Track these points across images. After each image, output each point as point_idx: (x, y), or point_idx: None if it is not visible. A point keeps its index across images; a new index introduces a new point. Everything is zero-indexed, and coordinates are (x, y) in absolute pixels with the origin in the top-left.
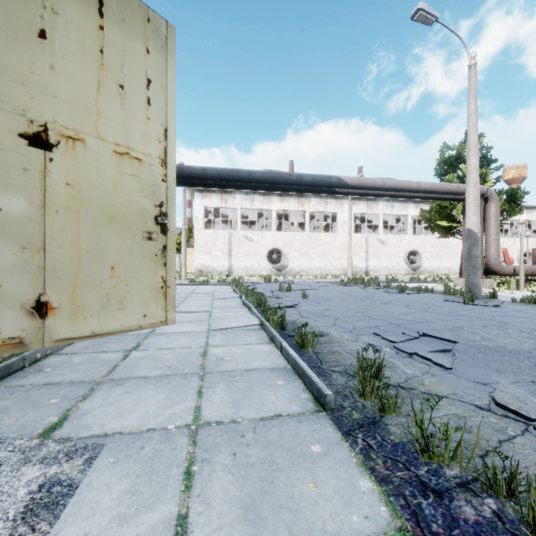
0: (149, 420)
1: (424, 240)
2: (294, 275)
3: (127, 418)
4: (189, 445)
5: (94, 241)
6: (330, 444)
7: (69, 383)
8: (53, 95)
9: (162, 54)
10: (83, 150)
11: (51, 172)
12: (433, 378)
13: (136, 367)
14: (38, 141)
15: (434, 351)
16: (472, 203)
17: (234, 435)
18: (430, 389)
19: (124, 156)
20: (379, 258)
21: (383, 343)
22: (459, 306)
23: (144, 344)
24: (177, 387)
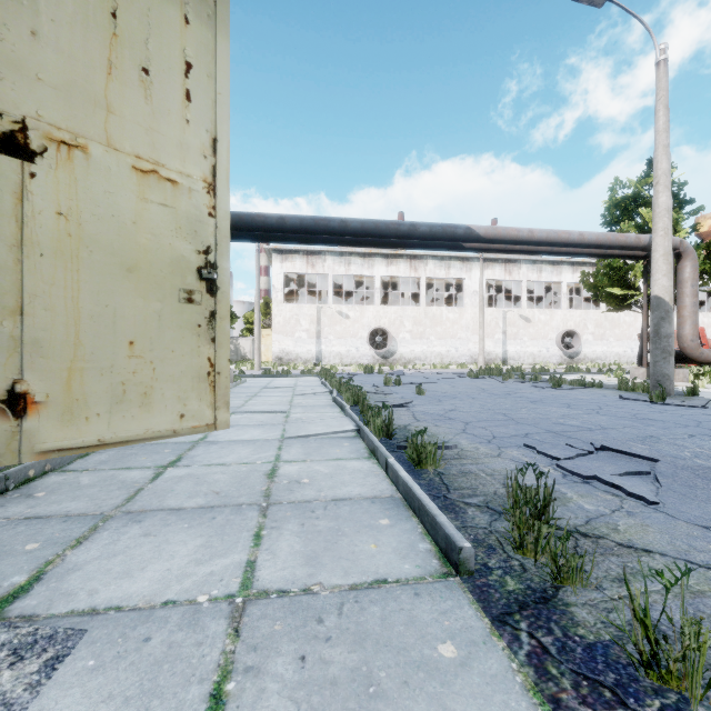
0: (170, 584)
1: (584, 317)
2: (405, 364)
3: (136, 580)
4: (227, 635)
5: (102, 302)
6: (471, 642)
7: (64, 516)
8: (35, 76)
9: (209, 27)
10: (84, 163)
11: (33, 195)
12: (631, 518)
13: (169, 492)
14: (11, 145)
15: (623, 473)
16: (662, 260)
17: (304, 617)
18: (629, 537)
19: (149, 175)
20: (522, 341)
21: (540, 460)
22: (644, 406)
23: (187, 458)
24: (223, 526)
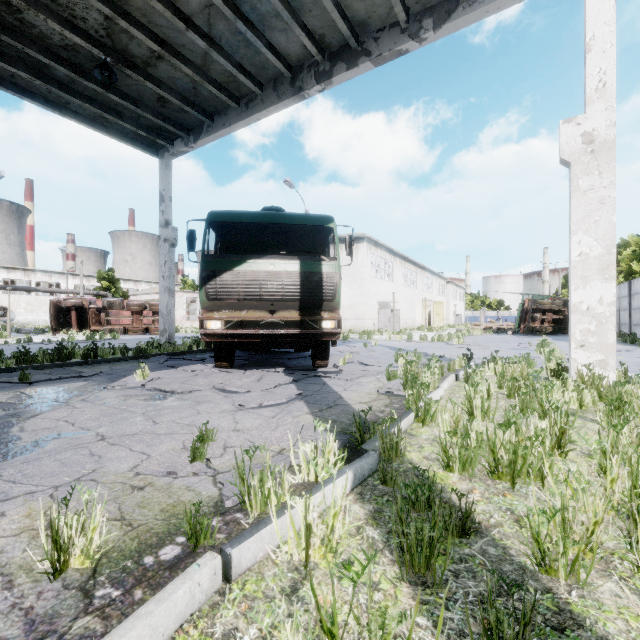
0: None
1: None
2: (21, 325)
3: None
4: None
5: None
6: None
7: None
8: None
9: None
10: None
11: None
12: None
13: None
14: None
15: None
16: None
17: None
18: None
19: None
20: None
21: None
22: None
23: None
24: None
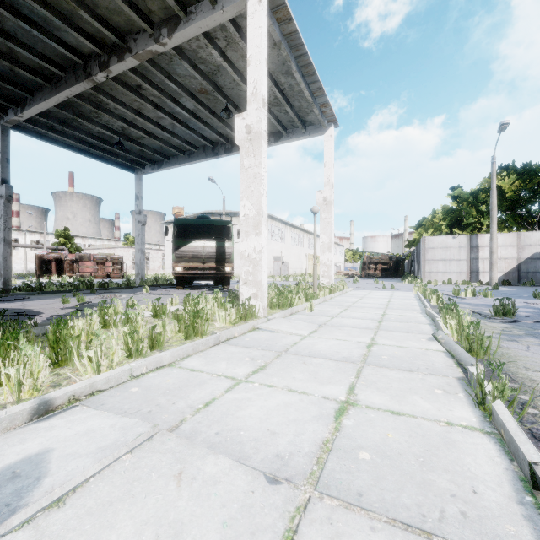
0: None
1: None
2: None
3: None
4: None
5: None
6: None
7: None
8: None
9: None
10: None
11: None
12: None
13: None
14: None
15: None
16: None
17: None
18: None
19: None
20: None
21: None
22: None
23: None
24: None
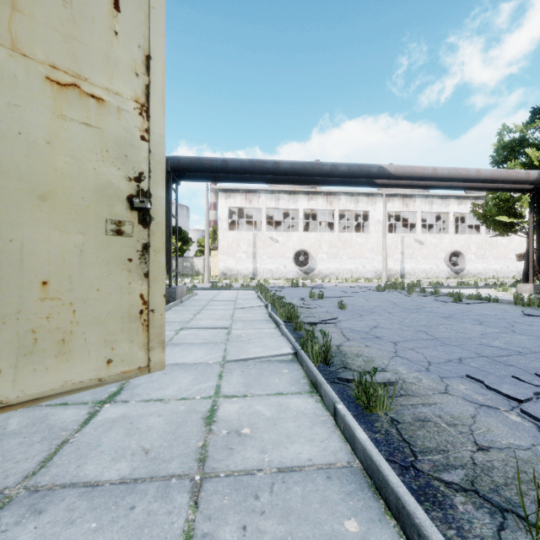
0: None
1: (468, 240)
2: (322, 278)
3: None
4: None
5: (4, 236)
6: None
7: None
8: None
9: None
10: None
11: None
12: None
13: (93, 449)
14: None
15: None
16: None
17: None
18: None
19: (68, 89)
20: (417, 260)
21: (496, 401)
22: None
23: (128, 388)
24: (140, 530)
